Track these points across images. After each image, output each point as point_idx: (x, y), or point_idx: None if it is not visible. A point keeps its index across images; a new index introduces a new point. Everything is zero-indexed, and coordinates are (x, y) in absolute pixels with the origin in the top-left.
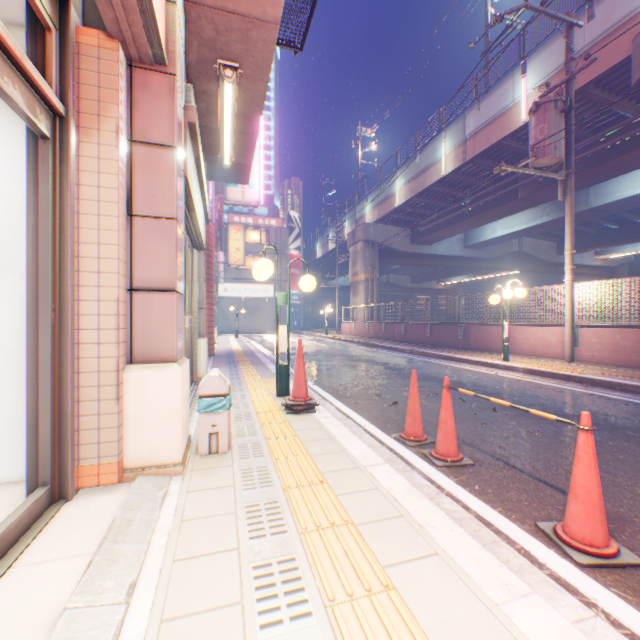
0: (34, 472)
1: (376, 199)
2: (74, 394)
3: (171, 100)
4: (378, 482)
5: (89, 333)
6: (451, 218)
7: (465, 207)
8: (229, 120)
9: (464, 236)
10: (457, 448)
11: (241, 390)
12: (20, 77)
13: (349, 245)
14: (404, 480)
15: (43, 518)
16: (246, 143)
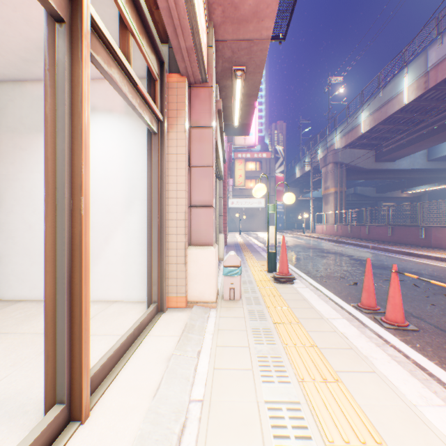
0: (150, 296)
1: (343, 130)
2: (166, 260)
3: (210, 101)
4: (336, 328)
5: (172, 229)
6: (413, 138)
7: (427, 127)
8: (238, 100)
9: (427, 151)
10: (405, 318)
11: (245, 267)
12: (148, 109)
13: (321, 167)
14: (355, 330)
15: (155, 318)
16: (248, 111)
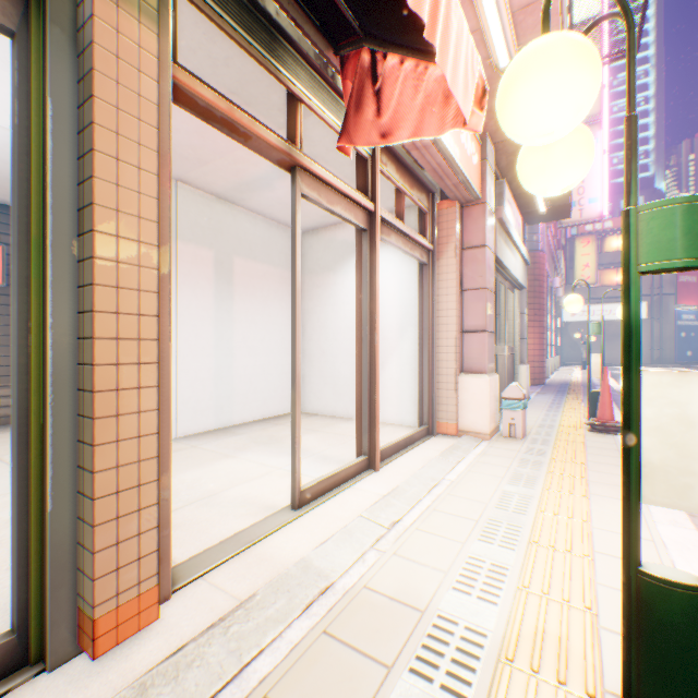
0: (420, 419)
1: None
2: (435, 385)
3: (482, 218)
4: None
5: (442, 355)
6: None
7: None
8: None
9: None
10: None
11: (554, 411)
12: (418, 247)
13: None
14: None
15: (424, 438)
16: None
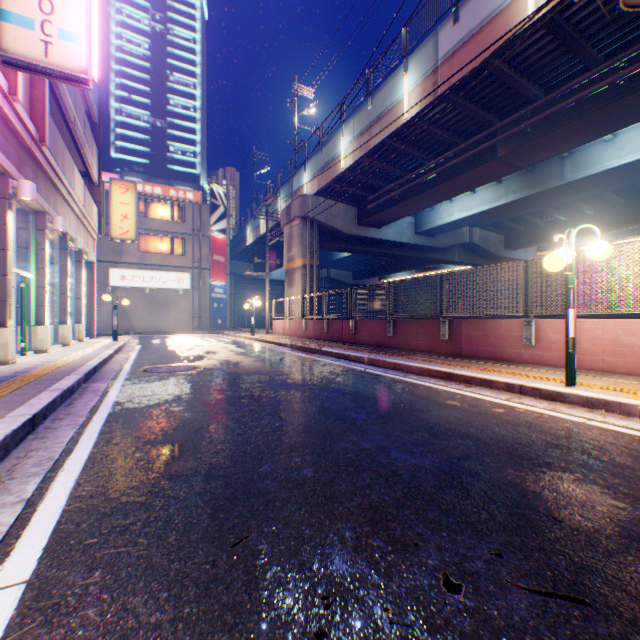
0: None
1: (316, 165)
2: None
3: None
4: None
5: None
6: (408, 190)
7: (426, 175)
8: None
9: (416, 221)
10: None
11: None
12: None
13: (284, 224)
14: None
15: None
16: None
